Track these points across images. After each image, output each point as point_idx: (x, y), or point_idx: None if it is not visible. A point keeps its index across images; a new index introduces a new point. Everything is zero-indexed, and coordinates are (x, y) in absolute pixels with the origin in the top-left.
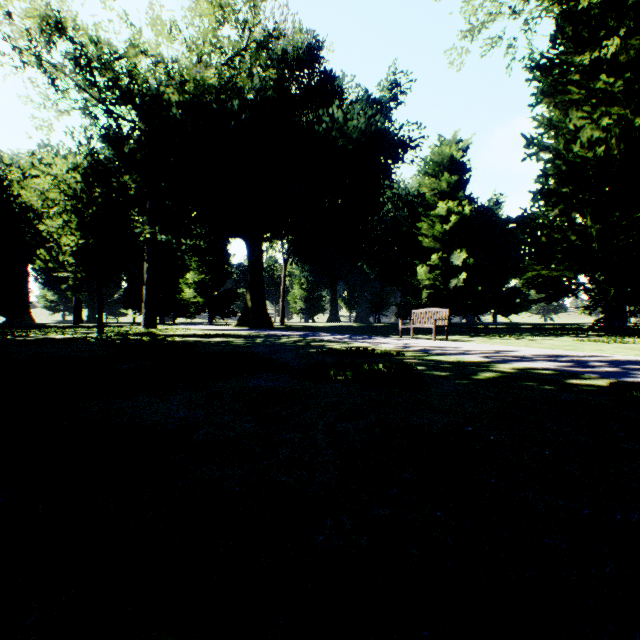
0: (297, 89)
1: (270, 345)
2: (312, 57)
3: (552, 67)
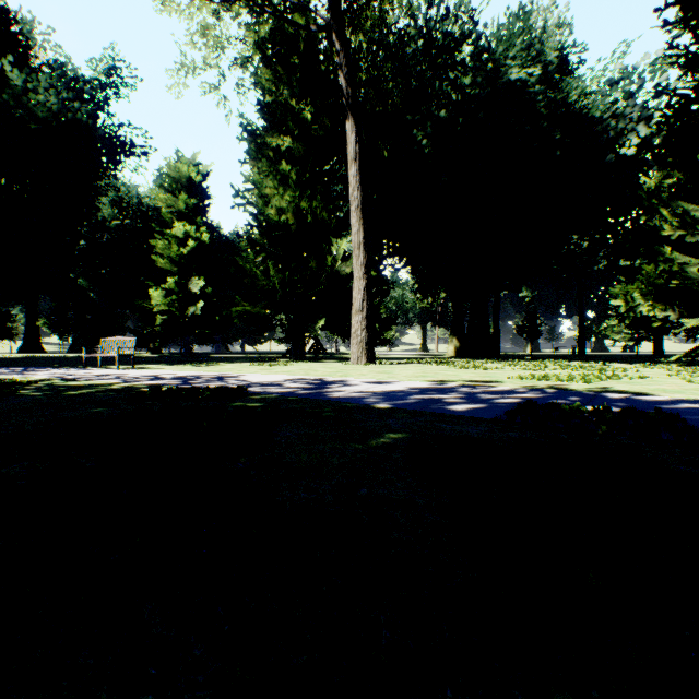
0: None
1: None
2: None
3: (257, 136)
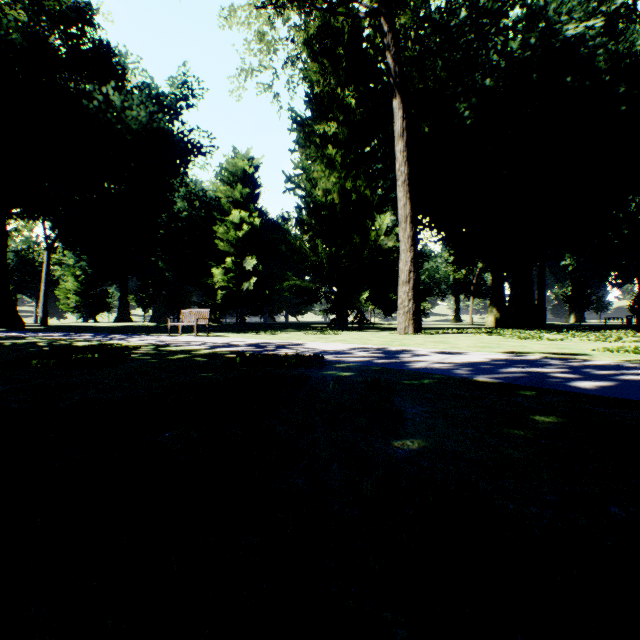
0: (61, 46)
1: None
2: (82, 19)
3: (305, 126)
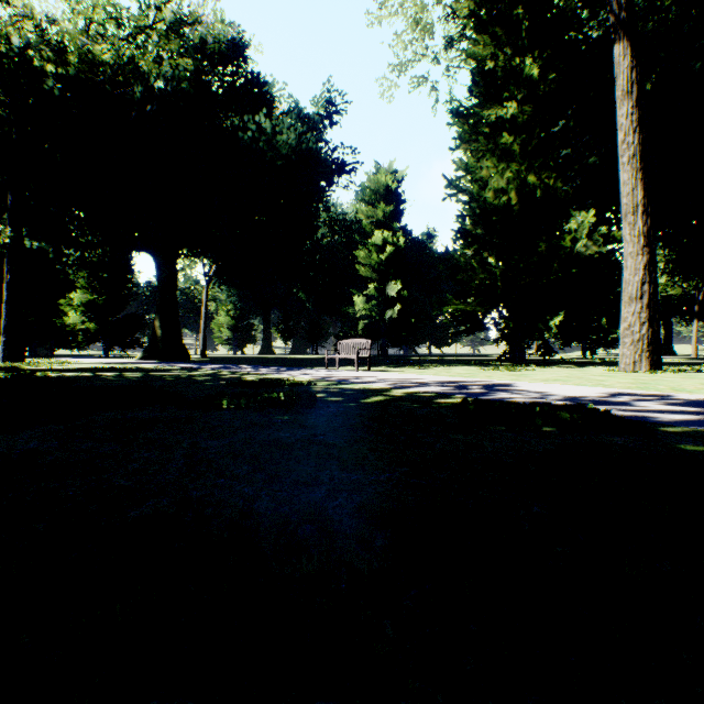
0: (219, 87)
1: (175, 378)
2: (237, 54)
3: (468, 116)
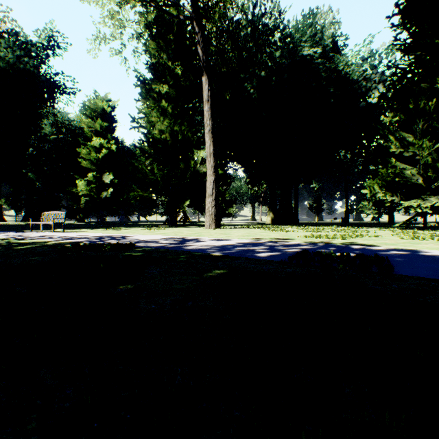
0: None
1: None
2: None
3: (146, 84)
